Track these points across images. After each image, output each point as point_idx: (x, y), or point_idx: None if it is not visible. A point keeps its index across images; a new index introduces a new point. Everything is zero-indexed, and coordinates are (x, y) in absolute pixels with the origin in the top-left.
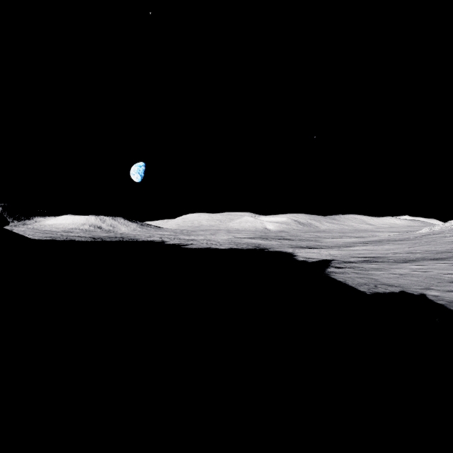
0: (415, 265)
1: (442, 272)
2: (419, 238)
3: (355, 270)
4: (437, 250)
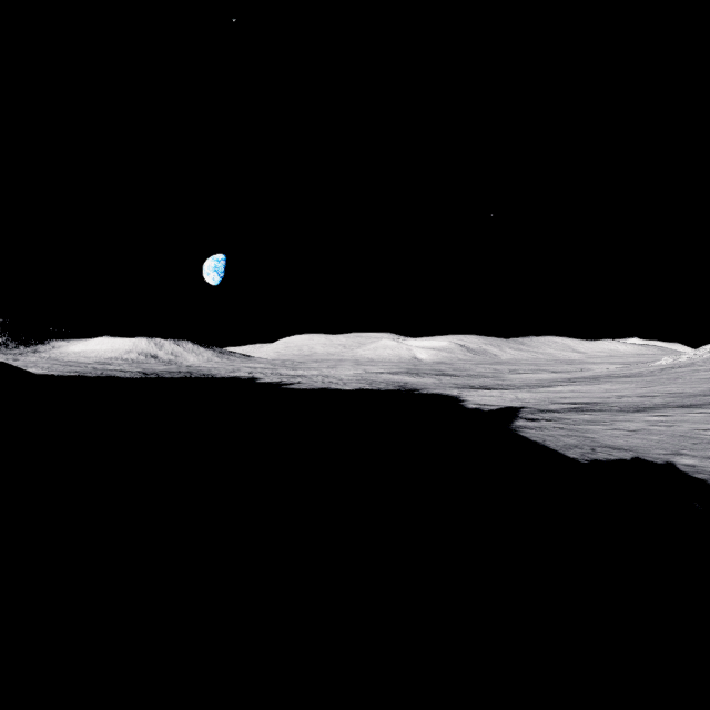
0: (653, 416)
1: (698, 428)
2: (657, 373)
3: (559, 423)
4: (687, 393)
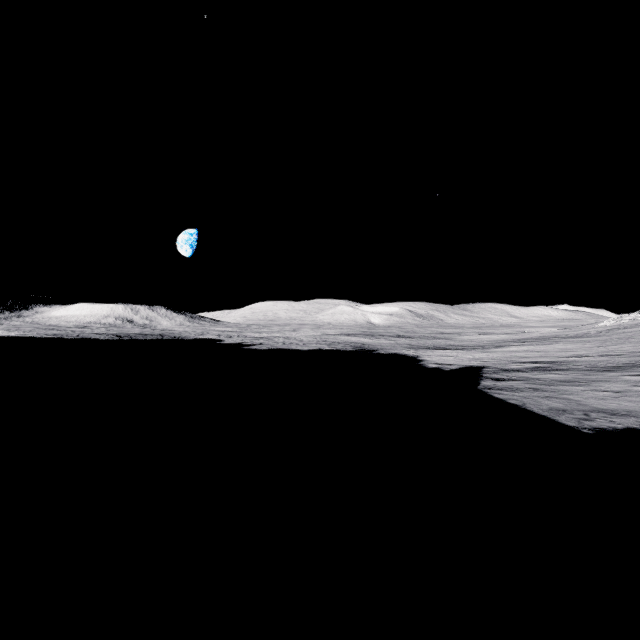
0: (630, 376)
1: None
2: (605, 333)
3: (529, 383)
4: None
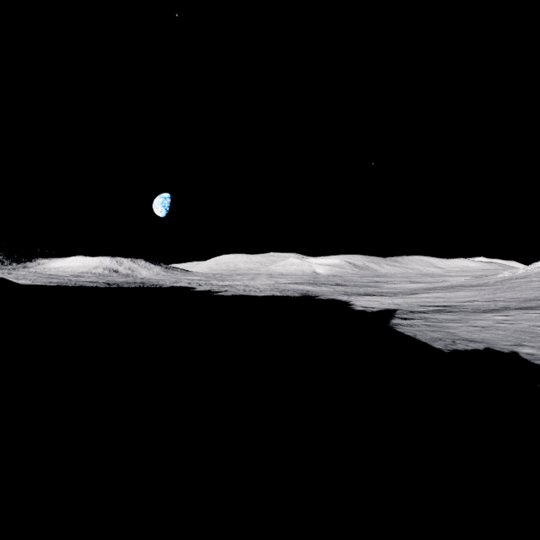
0: (499, 316)
1: (534, 325)
2: (500, 283)
3: (426, 321)
4: (523, 298)
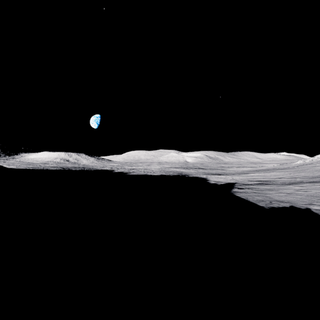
0: (297, 187)
1: (319, 192)
2: (296, 167)
3: (253, 190)
4: (311, 176)
